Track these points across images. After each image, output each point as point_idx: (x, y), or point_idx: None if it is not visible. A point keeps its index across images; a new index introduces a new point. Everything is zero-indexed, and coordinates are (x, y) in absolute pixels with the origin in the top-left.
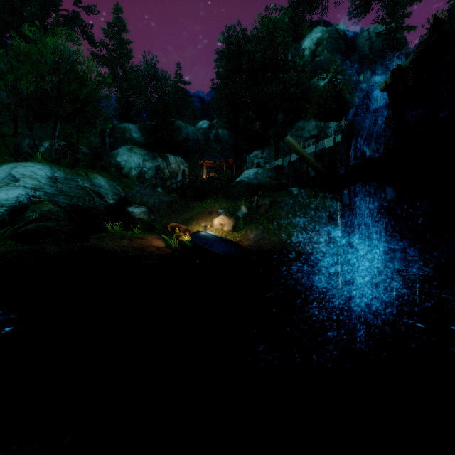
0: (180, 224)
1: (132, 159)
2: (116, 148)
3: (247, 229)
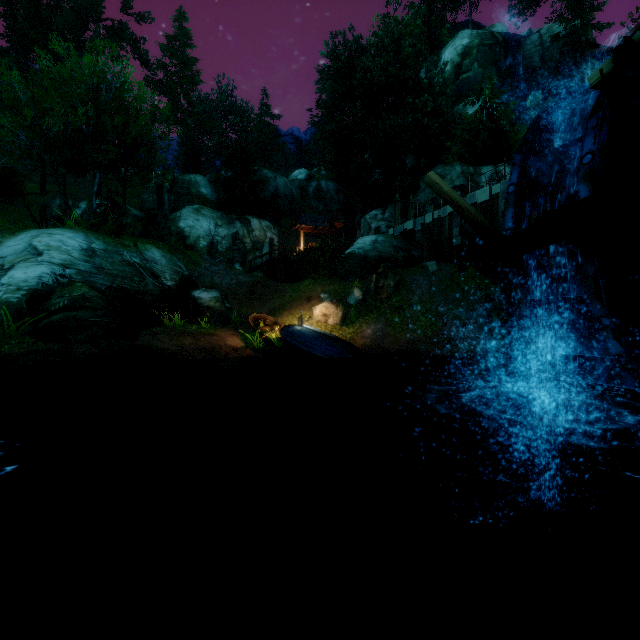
0: (267, 314)
1: (200, 224)
2: (179, 209)
3: (361, 323)
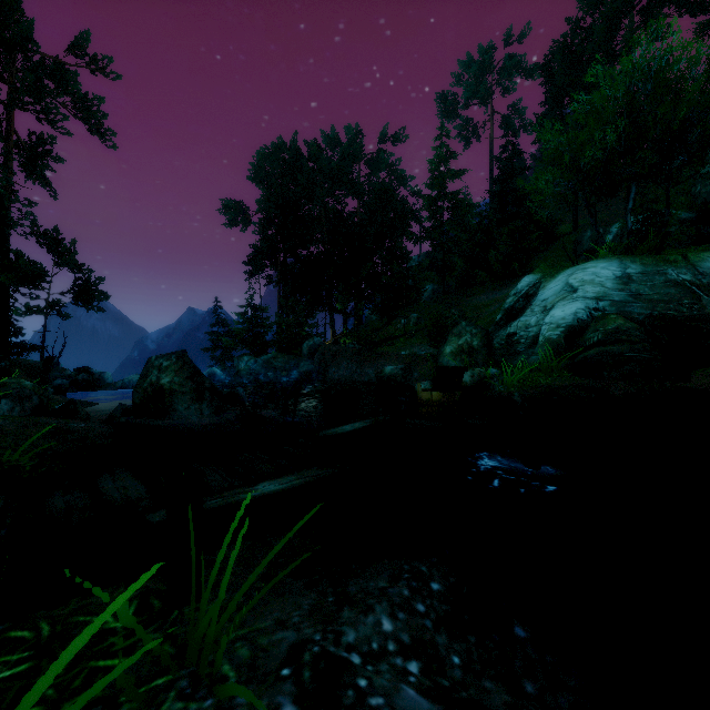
0: None
1: None
2: None
3: None
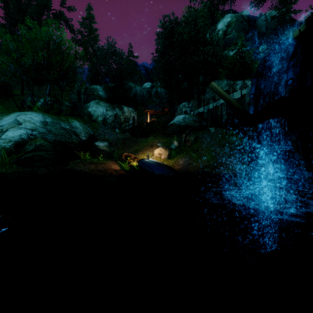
0: (131, 153)
1: (99, 109)
2: (88, 102)
3: (177, 157)
